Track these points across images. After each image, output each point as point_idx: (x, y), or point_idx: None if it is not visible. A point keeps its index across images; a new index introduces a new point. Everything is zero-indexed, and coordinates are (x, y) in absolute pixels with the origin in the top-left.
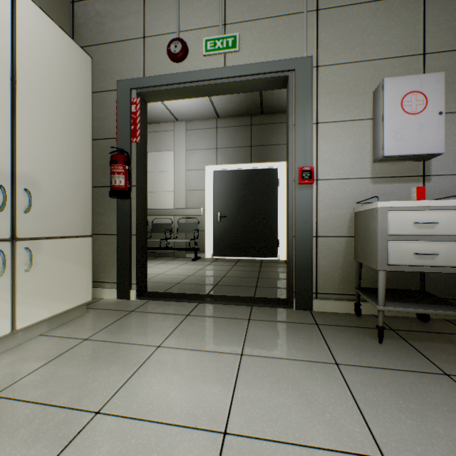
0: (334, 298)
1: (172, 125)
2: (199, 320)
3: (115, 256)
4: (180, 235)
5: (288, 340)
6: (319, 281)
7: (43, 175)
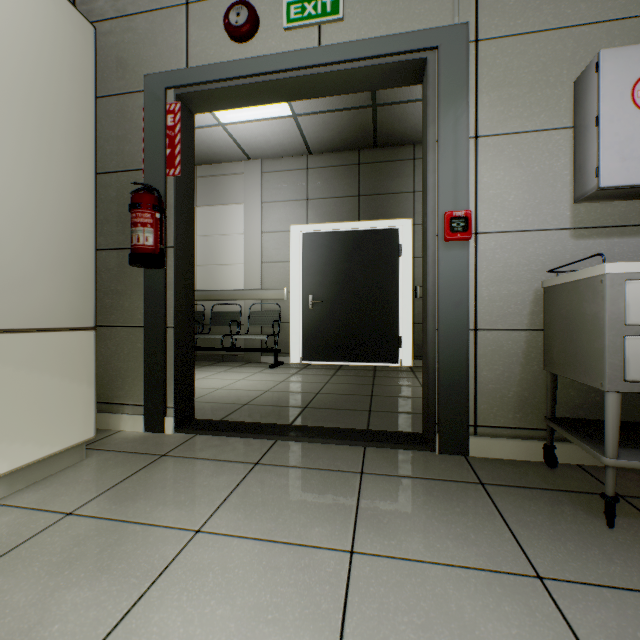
0: (506, 434)
1: (241, 166)
2: (274, 475)
3: (141, 361)
4: (253, 329)
5: (435, 519)
6: (480, 406)
7: None
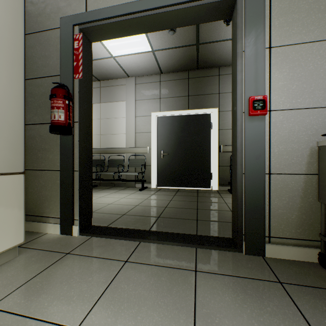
0: (290, 243)
1: (124, 80)
2: (137, 272)
3: (59, 191)
4: (131, 169)
5: (254, 320)
6: (272, 224)
7: None
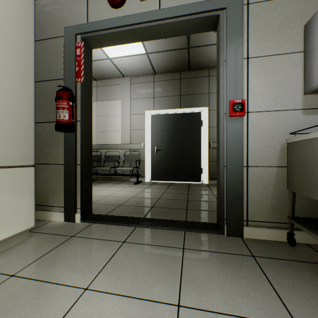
0: (265, 225)
1: (120, 80)
2: (134, 249)
3: (63, 183)
4: (126, 164)
5: (228, 281)
6: (250, 209)
7: None
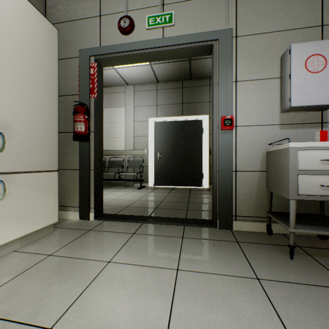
0: (250, 219)
1: (124, 88)
2: (142, 238)
3: (78, 186)
4: (129, 170)
5: (215, 256)
6: (238, 206)
7: (16, 121)
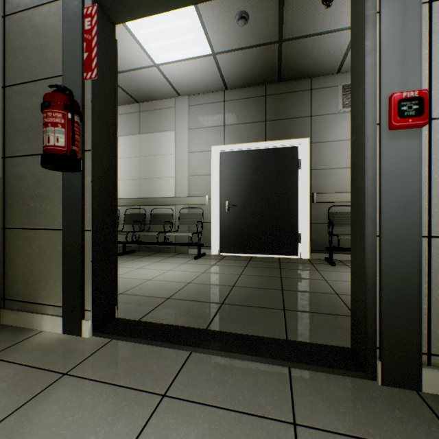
0: None
1: (173, 101)
2: (182, 423)
3: (61, 263)
4: (182, 227)
5: None
6: (435, 330)
7: None
